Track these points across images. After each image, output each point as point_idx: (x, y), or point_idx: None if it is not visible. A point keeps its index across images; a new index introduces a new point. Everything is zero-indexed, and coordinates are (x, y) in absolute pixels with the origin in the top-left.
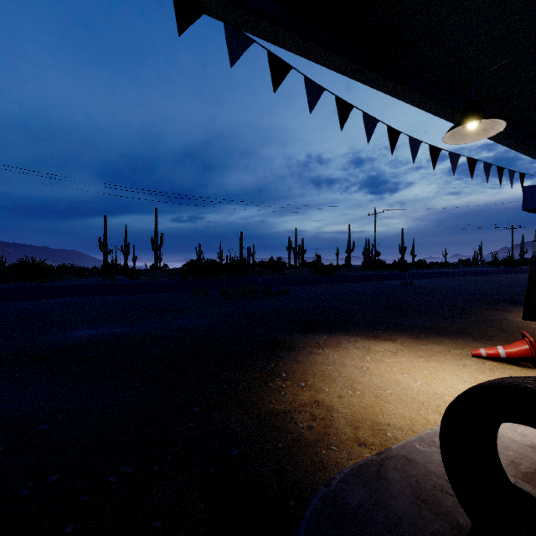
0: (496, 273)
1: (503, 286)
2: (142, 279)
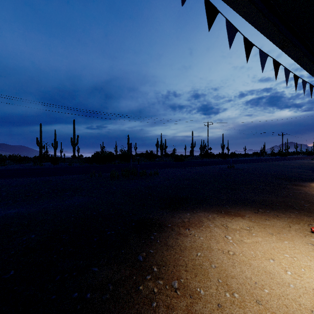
0: (277, 160)
1: (287, 168)
2: (62, 164)
